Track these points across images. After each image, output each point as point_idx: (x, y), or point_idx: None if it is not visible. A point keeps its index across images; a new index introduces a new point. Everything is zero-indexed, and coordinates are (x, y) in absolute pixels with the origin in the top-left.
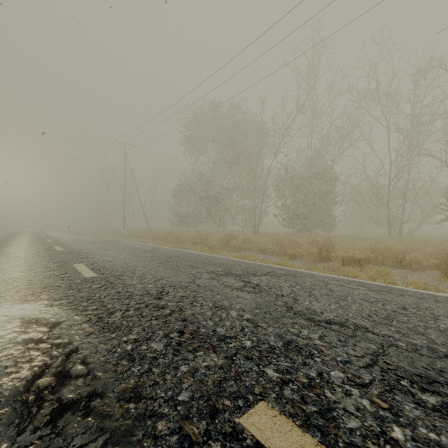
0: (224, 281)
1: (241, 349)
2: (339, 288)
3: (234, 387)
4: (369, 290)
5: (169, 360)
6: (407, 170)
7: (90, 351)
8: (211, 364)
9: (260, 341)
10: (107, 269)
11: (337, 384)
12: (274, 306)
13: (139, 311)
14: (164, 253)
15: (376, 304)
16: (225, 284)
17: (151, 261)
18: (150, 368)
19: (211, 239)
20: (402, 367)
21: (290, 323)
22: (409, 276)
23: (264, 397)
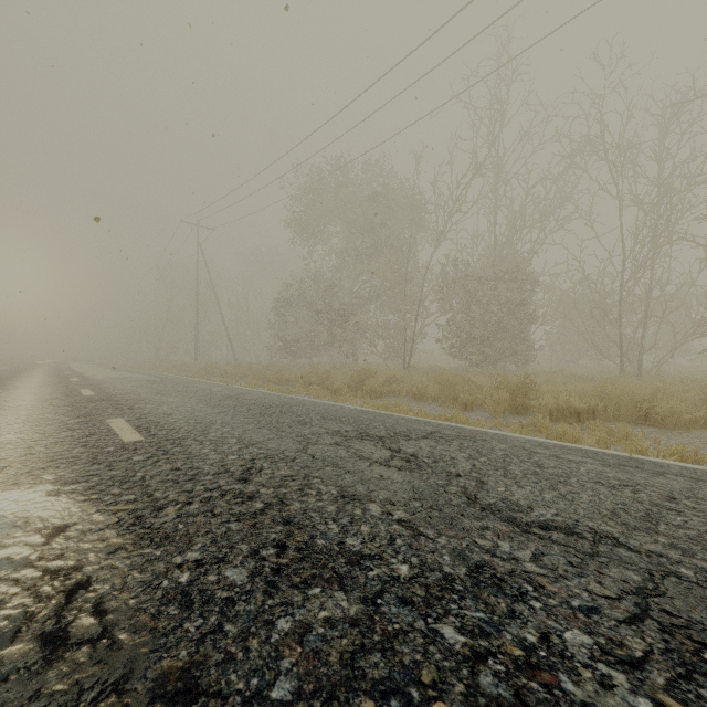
0: (357, 449)
1: (391, 582)
2: (552, 460)
3: (382, 668)
4: (604, 465)
5: (256, 606)
6: (651, 266)
7: (112, 586)
8: (336, 614)
9: (424, 564)
10: (162, 427)
11: (582, 661)
12: (444, 494)
13: (209, 505)
14: (257, 401)
15: (622, 490)
16: (359, 454)
17: (236, 414)
18: (221, 623)
19: (335, 377)
20: (699, 622)
21: (476, 529)
22: (664, 440)
23: (442, 693)
